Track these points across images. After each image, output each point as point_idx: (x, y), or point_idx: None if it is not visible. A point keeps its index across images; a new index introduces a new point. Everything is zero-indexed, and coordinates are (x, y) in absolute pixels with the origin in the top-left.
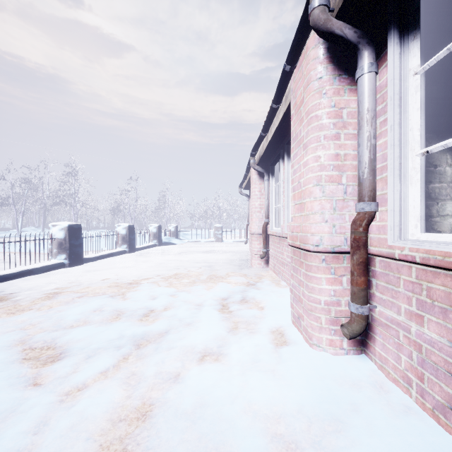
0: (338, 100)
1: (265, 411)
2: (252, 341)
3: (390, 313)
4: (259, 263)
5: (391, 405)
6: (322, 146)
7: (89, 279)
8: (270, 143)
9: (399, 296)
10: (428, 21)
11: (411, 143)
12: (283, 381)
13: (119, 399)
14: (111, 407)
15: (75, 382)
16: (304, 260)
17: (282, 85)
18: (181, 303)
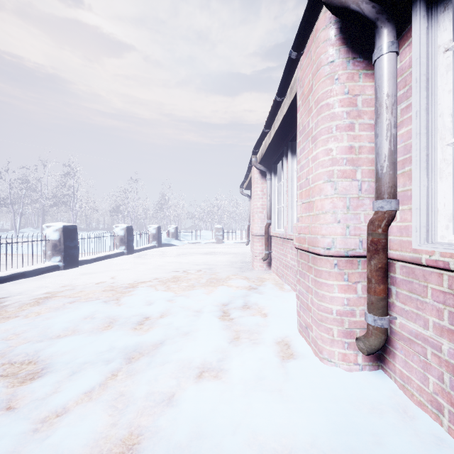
0: (352, 86)
1: (273, 444)
2: (256, 354)
3: (414, 327)
4: (261, 265)
5: (420, 436)
6: (334, 138)
7: (83, 282)
8: (273, 139)
9: (426, 308)
10: None
11: (441, 130)
12: (292, 405)
13: (102, 428)
14: (92, 439)
15: (54, 406)
16: (313, 265)
17: (287, 74)
18: (178, 309)
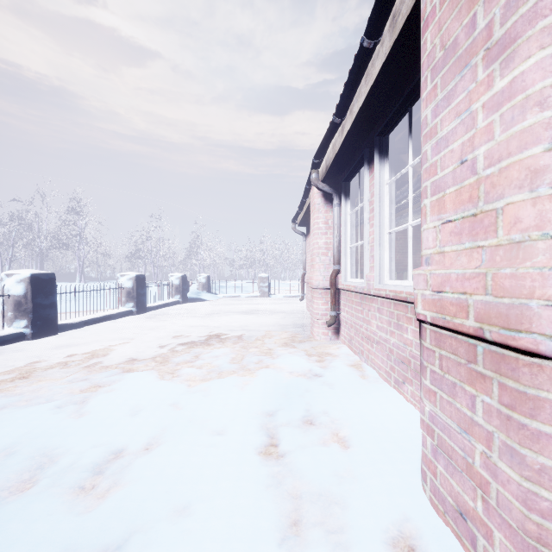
0: None
1: None
2: None
3: None
4: (325, 332)
5: None
6: None
7: (48, 363)
8: (349, 135)
9: None
10: None
11: None
12: None
13: None
14: None
15: None
16: (497, 375)
17: None
18: (183, 429)
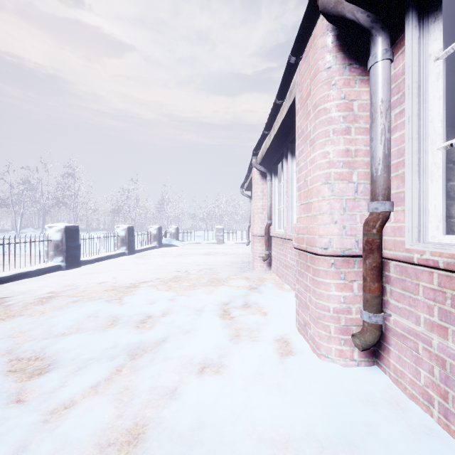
0: (348, 92)
1: (271, 433)
2: (255, 351)
3: (407, 323)
4: (261, 265)
5: (411, 426)
6: (331, 141)
7: (85, 282)
8: (273, 141)
9: (418, 305)
10: (446, 5)
11: (431, 135)
12: (290, 398)
13: (108, 419)
14: (99, 429)
15: (62, 398)
16: (311, 264)
17: (286, 78)
18: (180, 308)
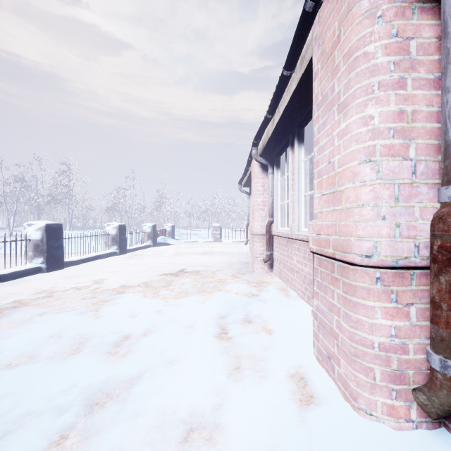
0: (403, 25)
1: None
2: (264, 398)
3: None
4: (262, 267)
5: None
6: (376, 100)
7: (64, 288)
8: (277, 126)
9: None
10: None
11: None
12: None
13: None
14: None
15: None
16: (341, 277)
17: (299, 37)
18: (166, 324)
